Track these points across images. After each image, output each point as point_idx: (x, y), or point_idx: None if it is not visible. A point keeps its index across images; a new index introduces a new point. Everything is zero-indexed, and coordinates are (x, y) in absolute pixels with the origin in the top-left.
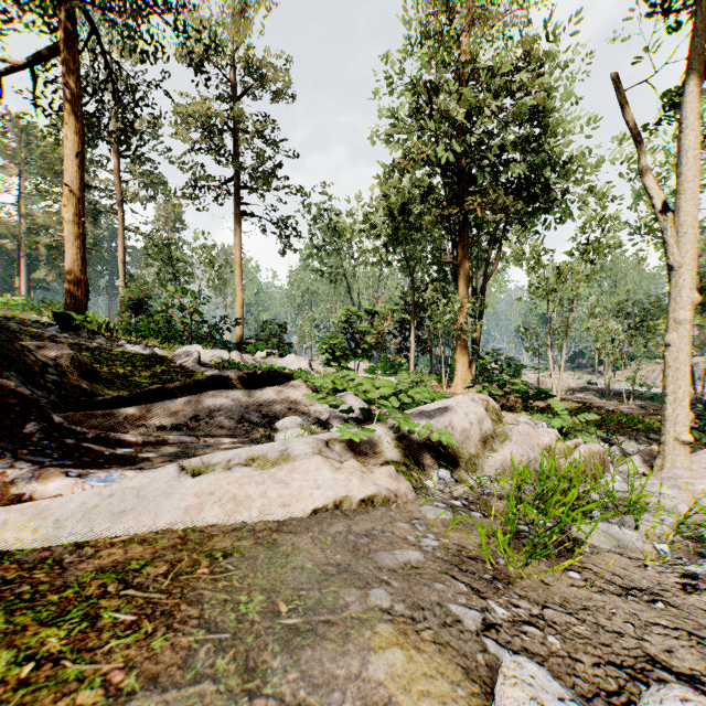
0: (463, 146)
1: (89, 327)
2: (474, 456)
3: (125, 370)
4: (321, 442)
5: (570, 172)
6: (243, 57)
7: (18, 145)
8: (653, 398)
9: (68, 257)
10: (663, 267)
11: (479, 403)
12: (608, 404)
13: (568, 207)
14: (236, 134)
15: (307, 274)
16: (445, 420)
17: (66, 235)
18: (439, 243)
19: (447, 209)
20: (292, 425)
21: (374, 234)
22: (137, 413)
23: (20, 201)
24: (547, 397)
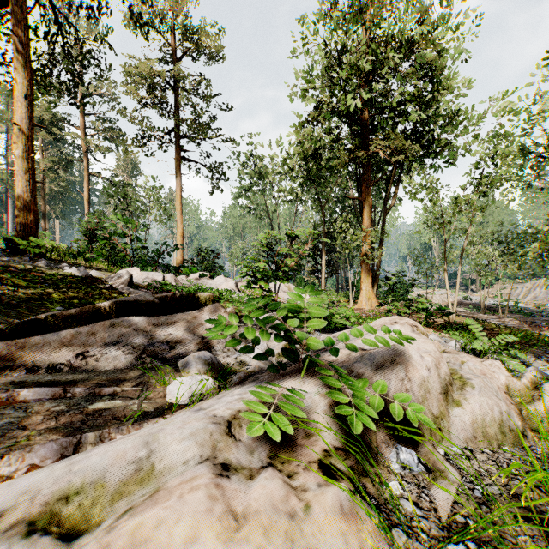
0: (369, 96)
1: (33, 251)
2: (438, 417)
3: (43, 292)
4: (219, 426)
5: (457, 122)
6: (182, 27)
7: (5, 107)
8: (520, 312)
9: (19, 189)
10: (522, 206)
11: (420, 334)
12: (491, 318)
13: (455, 152)
14: (177, 93)
15: (237, 211)
16: (399, 370)
17: (17, 169)
18: (345, 184)
19: (354, 151)
20: (198, 365)
21: (291, 176)
22: (3, 351)
23: (7, 153)
24: (448, 314)
